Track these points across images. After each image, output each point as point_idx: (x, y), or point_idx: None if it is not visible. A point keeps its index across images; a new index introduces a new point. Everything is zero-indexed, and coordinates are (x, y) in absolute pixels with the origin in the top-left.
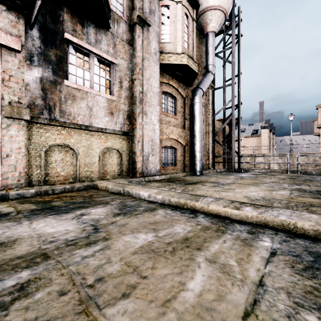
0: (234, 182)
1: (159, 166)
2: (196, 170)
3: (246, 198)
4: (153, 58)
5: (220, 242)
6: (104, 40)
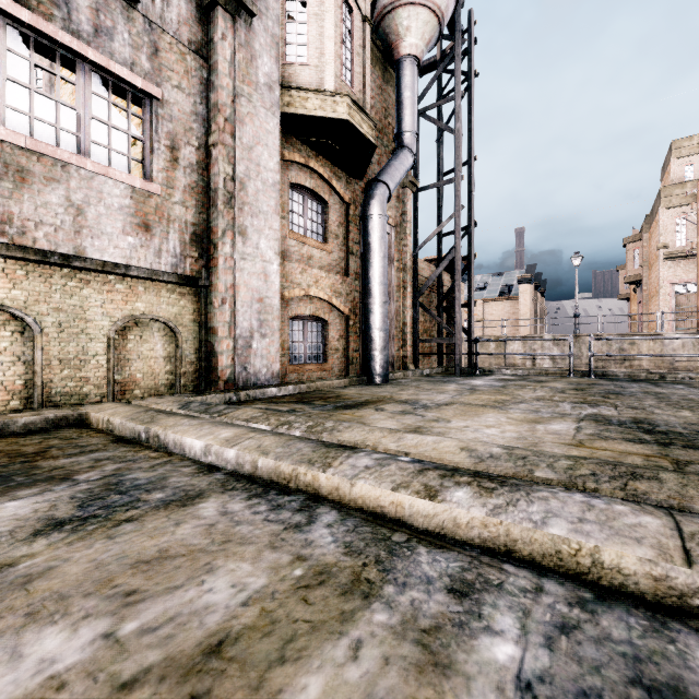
0: (454, 401)
1: (284, 364)
2: (374, 373)
3: (465, 454)
4: (263, 98)
5: (339, 653)
6: (121, 33)
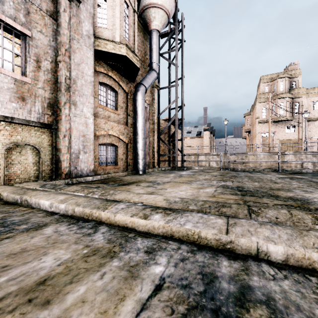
0: (171, 181)
1: (96, 165)
2: (139, 169)
3: (165, 201)
4: (85, 41)
5: (95, 277)
6: (8, 1)
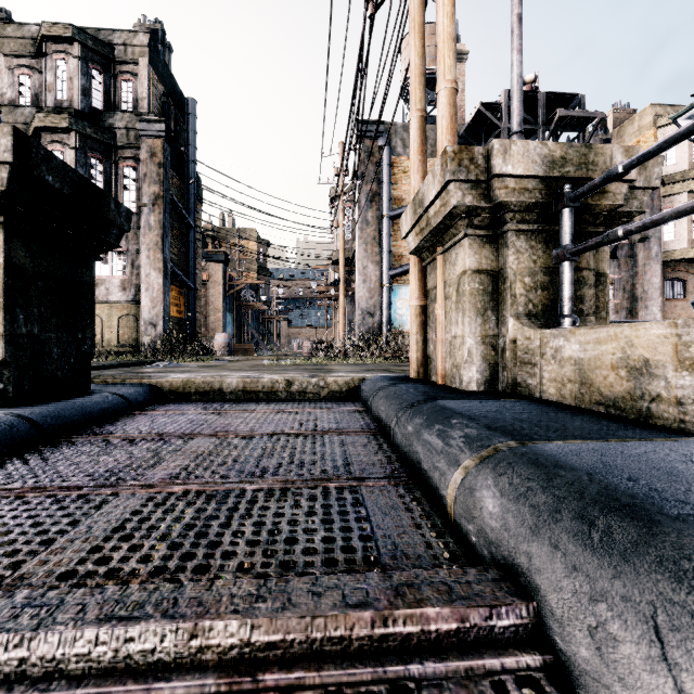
0: None
1: None
2: None
3: None
4: (654, 261)
5: None
6: (611, 266)
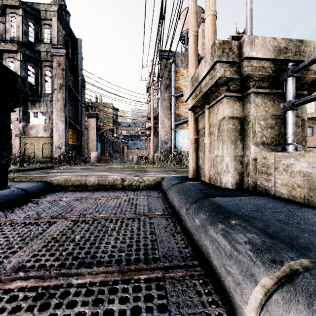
0: None
1: None
2: None
3: None
4: None
5: None
6: None
